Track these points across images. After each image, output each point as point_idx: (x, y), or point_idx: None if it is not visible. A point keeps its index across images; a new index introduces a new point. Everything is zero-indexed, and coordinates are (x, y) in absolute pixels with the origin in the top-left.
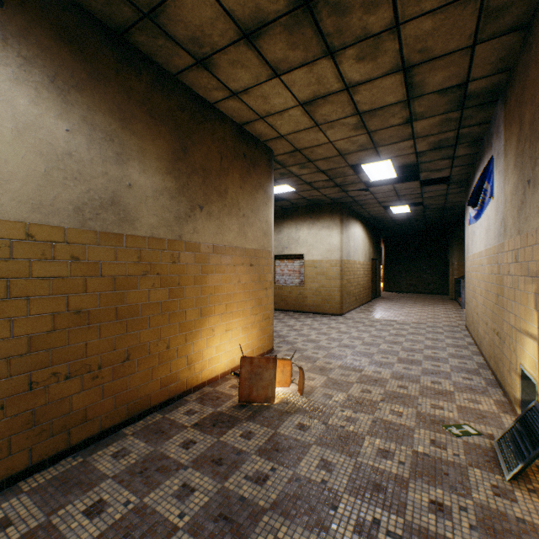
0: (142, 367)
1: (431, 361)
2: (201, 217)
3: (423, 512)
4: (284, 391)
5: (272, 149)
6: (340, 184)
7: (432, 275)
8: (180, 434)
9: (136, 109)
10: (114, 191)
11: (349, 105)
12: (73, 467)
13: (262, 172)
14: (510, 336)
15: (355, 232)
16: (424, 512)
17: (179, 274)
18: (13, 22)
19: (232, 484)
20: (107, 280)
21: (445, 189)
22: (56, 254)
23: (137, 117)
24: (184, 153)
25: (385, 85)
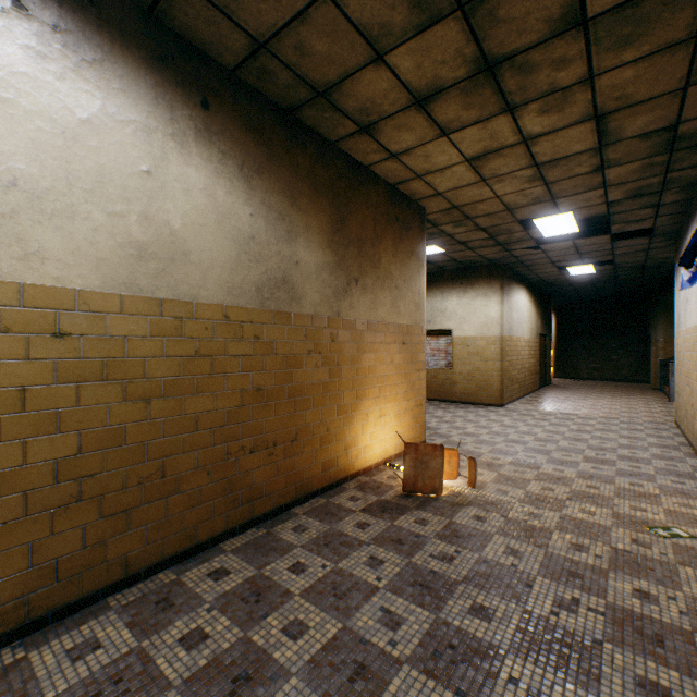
0: (307, 448)
1: (628, 462)
2: (356, 292)
3: (626, 597)
4: (449, 484)
5: (424, 208)
6: (503, 242)
7: (625, 356)
8: (351, 517)
9: (301, 185)
10: (285, 270)
11: (524, 157)
12: (261, 536)
13: (414, 235)
14: None
15: (519, 300)
16: (626, 597)
17: (337, 353)
18: (215, 121)
19: (419, 560)
20: (280, 359)
21: (645, 244)
22: (244, 334)
23: (303, 193)
24: (342, 224)
25: (571, 134)
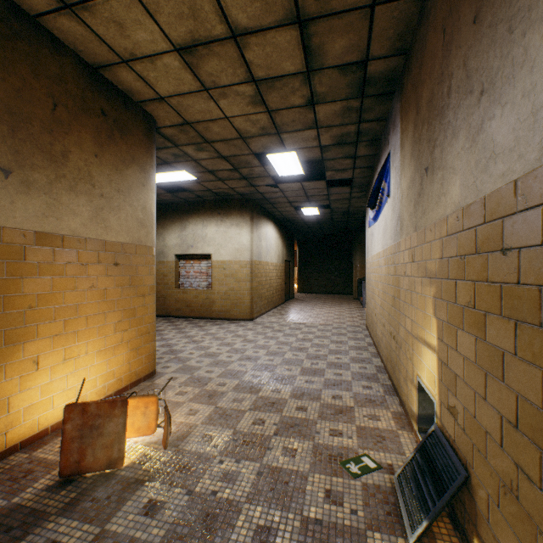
0: None
1: (334, 369)
2: (7, 187)
3: None
4: (147, 440)
5: (154, 116)
6: (247, 176)
7: (340, 277)
8: None
9: None
10: None
11: (240, 65)
12: None
13: (136, 142)
14: (407, 342)
15: (268, 232)
16: None
17: None
18: None
19: None
20: None
21: (349, 193)
22: None
23: None
24: None
25: (280, 43)
